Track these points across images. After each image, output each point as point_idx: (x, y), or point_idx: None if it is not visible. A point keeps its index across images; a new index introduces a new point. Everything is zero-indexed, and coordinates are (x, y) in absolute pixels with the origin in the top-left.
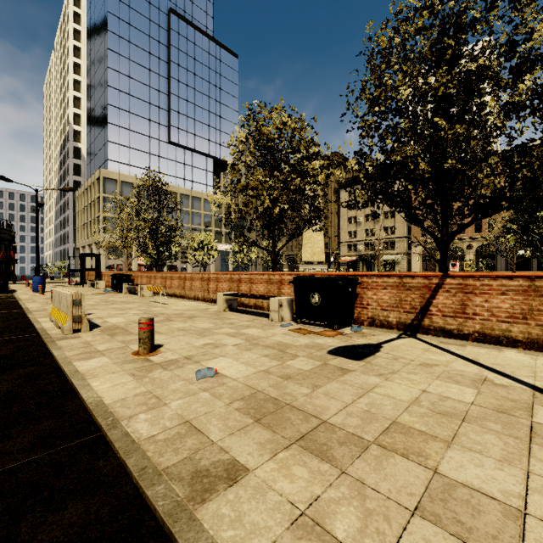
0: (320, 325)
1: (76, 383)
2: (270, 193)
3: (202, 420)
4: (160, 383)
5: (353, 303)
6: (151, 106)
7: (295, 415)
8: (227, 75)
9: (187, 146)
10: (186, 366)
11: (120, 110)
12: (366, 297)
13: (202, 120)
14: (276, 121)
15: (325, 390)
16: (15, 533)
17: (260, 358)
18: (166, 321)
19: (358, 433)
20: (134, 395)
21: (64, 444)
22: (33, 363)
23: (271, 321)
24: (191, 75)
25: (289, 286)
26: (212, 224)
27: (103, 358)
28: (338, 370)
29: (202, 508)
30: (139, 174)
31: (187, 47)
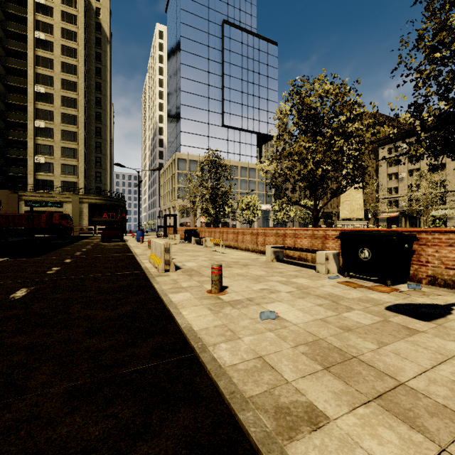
0: (369, 279)
1: (172, 311)
2: (313, 157)
3: (273, 358)
4: (232, 318)
5: (409, 259)
6: (209, 100)
7: (366, 370)
8: (268, 62)
9: (236, 127)
10: (249, 307)
11: (188, 107)
12: (425, 254)
13: (247, 103)
14: (317, 91)
15: (393, 349)
16: (149, 422)
17: (314, 307)
18: (227, 267)
19: (451, 407)
20: (214, 326)
21: (171, 357)
22: (143, 292)
23: (317, 273)
24: (239, 69)
25: (334, 241)
26: (256, 188)
27: (187, 293)
28: (404, 329)
29: (291, 446)
30: (201, 153)
31: (236, 47)
